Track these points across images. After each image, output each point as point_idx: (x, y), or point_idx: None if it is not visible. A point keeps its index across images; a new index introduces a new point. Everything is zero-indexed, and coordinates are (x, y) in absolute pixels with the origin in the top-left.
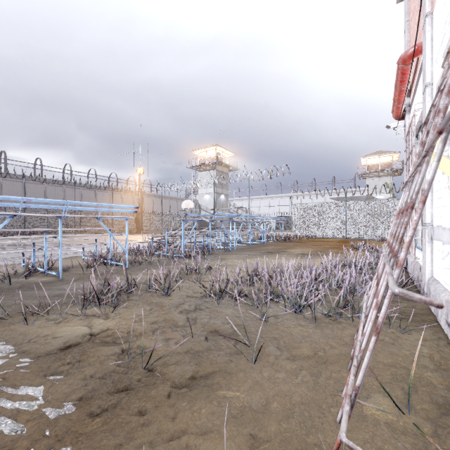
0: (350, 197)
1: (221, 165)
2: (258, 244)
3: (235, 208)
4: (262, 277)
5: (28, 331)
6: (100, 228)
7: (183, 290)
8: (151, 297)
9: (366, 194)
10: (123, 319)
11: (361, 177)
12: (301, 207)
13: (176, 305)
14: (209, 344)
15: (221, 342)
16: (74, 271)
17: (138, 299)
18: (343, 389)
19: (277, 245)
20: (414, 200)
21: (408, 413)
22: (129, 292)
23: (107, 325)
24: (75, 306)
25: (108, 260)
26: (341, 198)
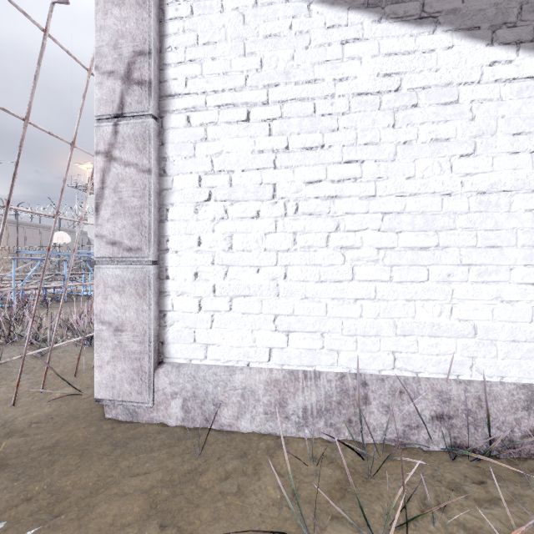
0: None
1: None
2: None
3: None
4: None
5: None
6: None
7: None
8: None
9: None
10: None
11: None
12: None
13: None
14: None
15: None
16: None
17: None
18: (50, 388)
19: None
20: (49, 244)
21: (84, 391)
22: None
23: None
24: None
25: None
26: None
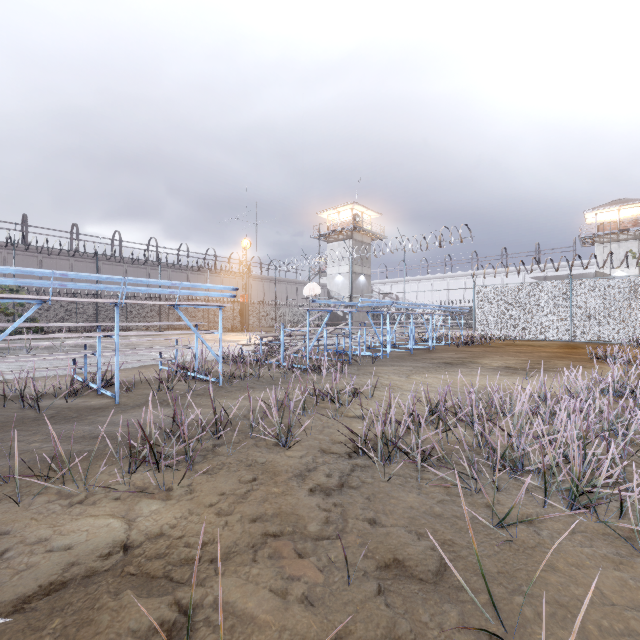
0: (566, 275)
1: (360, 232)
2: (423, 349)
3: (380, 295)
4: (459, 414)
5: (13, 525)
6: (180, 323)
7: (312, 436)
8: (255, 448)
9: (595, 270)
10: (197, 505)
11: (586, 243)
12: (492, 291)
13: (301, 472)
14: (391, 613)
15: (420, 610)
16: (141, 389)
17: (231, 452)
18: None
19: (456, 352)
20: None
21: None
22: (216, 435)
23: (162, 520)
24: (120, 462)
25: (194, 372)
26: (550, 277)
